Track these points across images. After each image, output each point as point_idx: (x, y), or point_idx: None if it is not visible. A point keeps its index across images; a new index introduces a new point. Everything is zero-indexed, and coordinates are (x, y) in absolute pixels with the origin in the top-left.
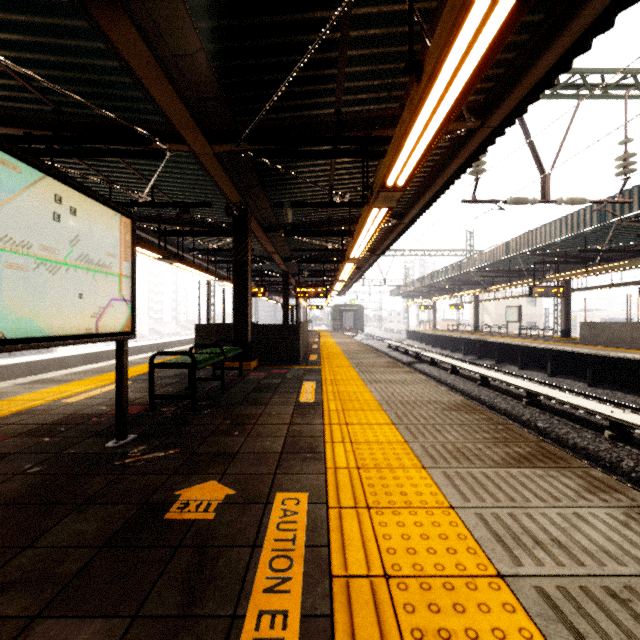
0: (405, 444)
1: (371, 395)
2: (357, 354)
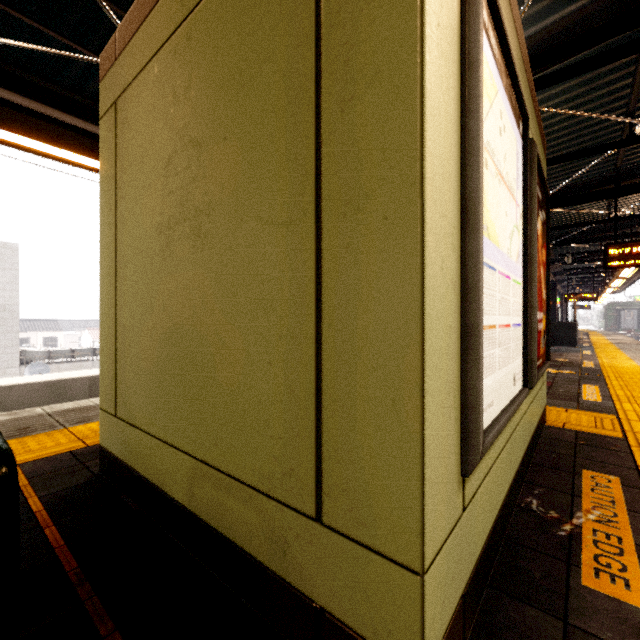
0: (632, 361)
1: (625, 355)
2: (626, 345)
